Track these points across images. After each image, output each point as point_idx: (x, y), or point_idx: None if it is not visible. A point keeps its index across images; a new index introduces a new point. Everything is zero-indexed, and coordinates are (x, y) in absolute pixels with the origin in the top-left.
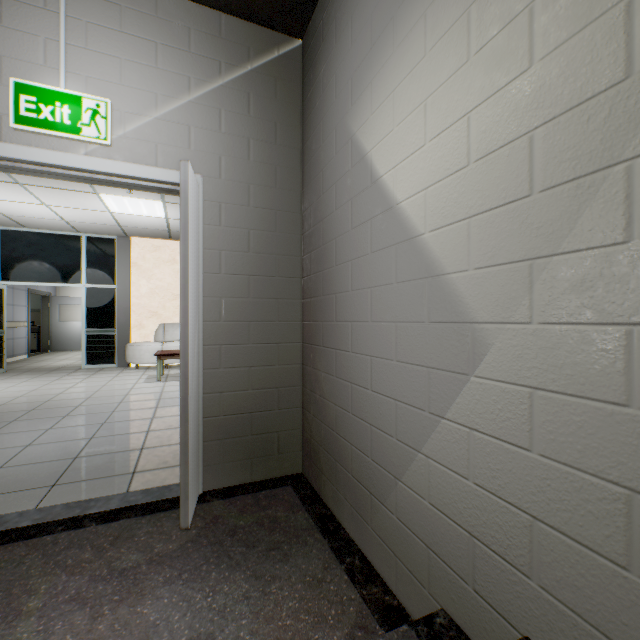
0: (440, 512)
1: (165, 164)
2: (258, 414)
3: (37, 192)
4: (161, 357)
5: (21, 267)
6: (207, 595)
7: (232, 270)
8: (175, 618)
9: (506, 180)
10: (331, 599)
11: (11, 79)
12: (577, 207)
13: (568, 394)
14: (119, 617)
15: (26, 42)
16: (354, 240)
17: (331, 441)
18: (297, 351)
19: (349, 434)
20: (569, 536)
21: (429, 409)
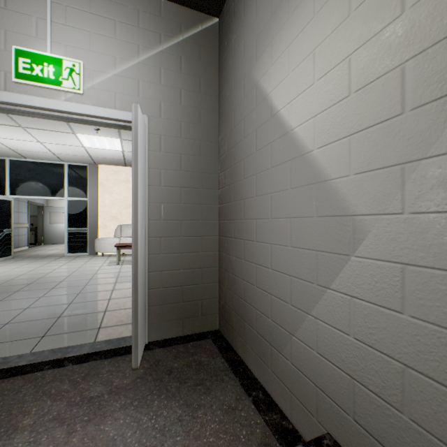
0: (326, 360)
1: (121, 107)
2: (187, 287)
3: (34, 133)
4: (119, 248)
5: (23, 186)
6: (151, 418)
7: (169, 183)
8: (128, 434)
9: (381, 104)
10: (242, 423)
11: (13, 47)
12: (444, 119)
13: (435, 268)
14: (87, 433)
15: (23, 20)
16: (258, 159)
17: (240, 306)
18: (215, 242)
19: (254, 301)
20: (436, 381)
21: (317, 282)
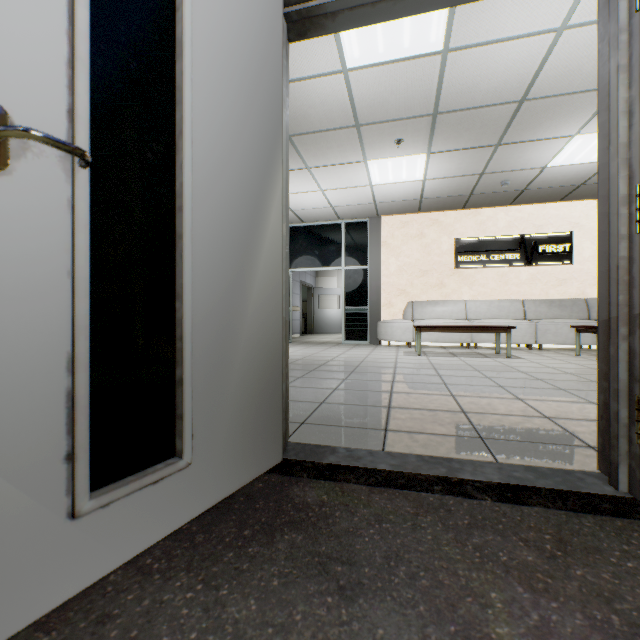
0: None
1: None
2: None
3: (318, 175)
4: (420, 329)
5: (300, 256)
6: None
7: None
8: None
9: None
10: None
11: None
12: None
13: None
14: None
15: None
16: None
17: None
18: None
19: None
20: None
21: None
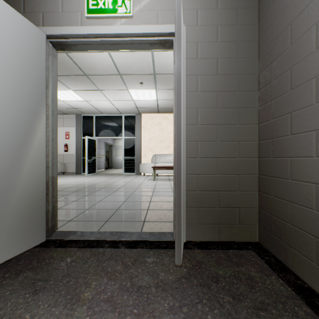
0: None
1: (162, 23)
2: (223, 192)
3: (105, 93)
4: (154, 169)
5: (101, 131)
6: None
7: (205, 89)
8: None
9: None
10: None
11: None
12: None
13: None
14: None
15: None
16: None
17: (307, 218)
18: (254, 147)
19: None
20: None
21: None
